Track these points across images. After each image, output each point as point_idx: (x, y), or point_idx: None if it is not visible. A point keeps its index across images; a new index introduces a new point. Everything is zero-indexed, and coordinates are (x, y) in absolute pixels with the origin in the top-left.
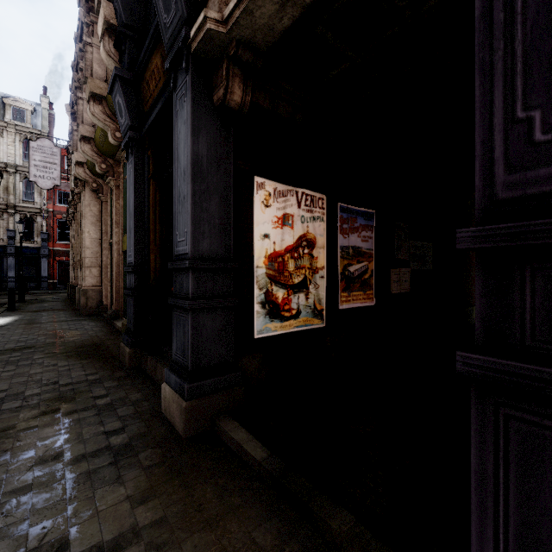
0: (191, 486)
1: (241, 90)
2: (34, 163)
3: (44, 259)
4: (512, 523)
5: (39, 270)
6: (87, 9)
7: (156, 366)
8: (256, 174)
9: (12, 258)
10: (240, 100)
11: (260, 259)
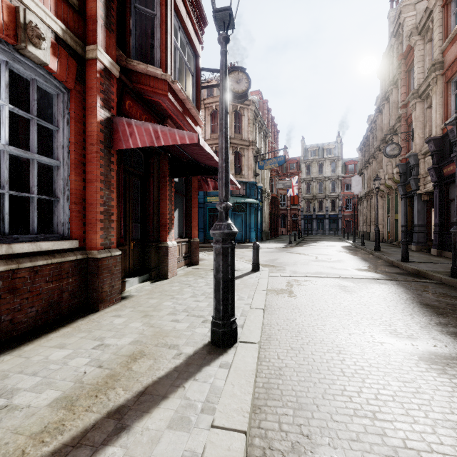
0: (415, 251)
1: (427, 197)
2: (353, 185)
3: (339, 219)
4: (434, 240)
5: (337, 225)
6: (382, 142)
7: (410, 246)
8: (432, 208)
9: (327, 220)
10: (426, 199)
11: (433, 224)
